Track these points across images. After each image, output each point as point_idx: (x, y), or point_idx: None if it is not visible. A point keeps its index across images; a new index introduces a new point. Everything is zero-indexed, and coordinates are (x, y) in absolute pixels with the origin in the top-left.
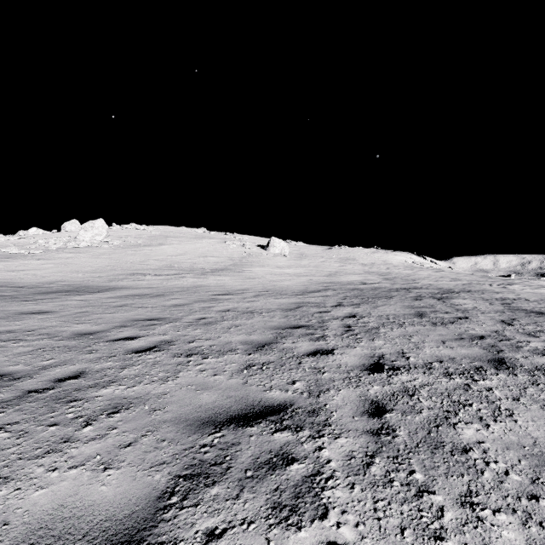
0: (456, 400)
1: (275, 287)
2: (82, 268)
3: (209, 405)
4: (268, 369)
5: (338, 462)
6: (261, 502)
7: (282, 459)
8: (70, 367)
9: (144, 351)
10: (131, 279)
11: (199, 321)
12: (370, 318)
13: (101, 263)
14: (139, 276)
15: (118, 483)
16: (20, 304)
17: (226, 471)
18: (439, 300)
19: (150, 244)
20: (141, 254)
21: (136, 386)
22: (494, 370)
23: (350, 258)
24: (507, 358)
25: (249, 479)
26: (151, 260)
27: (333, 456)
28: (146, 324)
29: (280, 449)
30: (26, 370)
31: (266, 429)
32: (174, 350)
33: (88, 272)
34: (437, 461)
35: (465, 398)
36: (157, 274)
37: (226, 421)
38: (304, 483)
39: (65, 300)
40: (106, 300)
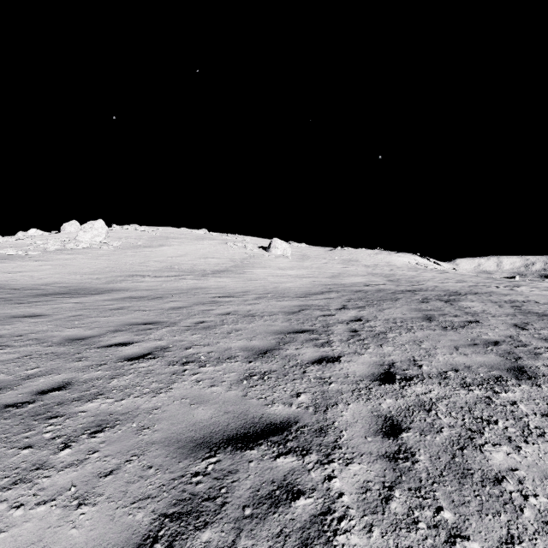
0: (479, 416)
1: (277, 289)
2: (80, 270)
3: (205, 423)
4: (270, 379)
5: (352, 496)
6: None
7: (286, 492)
8: (55, 377)
9: (137, 358)
10: (130, 281)
11: (198, 325)
12: (377, 321)
13: (100, 264)
14: (138, 277)
15: (92, 524)
16: (12, 307)
17: (221, 508)
18: (447, 302)
19: (150, 245)
20: (141, 255)
21: (125, 399)
22: (515, 380)
23: (353, 259)
24: (527, 367)
25: (248, 518)
26: (150, 261)
27: (345, 488)
28: (141, 329)
29: (284, 478)
30: (7, 381)
31: (267, 453)
32: (169, 357)
33: (87, 273)
34: (466, 494)
35: (488, 413)
36: (156, 276)
37: (223, 443)
38: (313, 524)
39: (60, 302)
40: (103, 302)
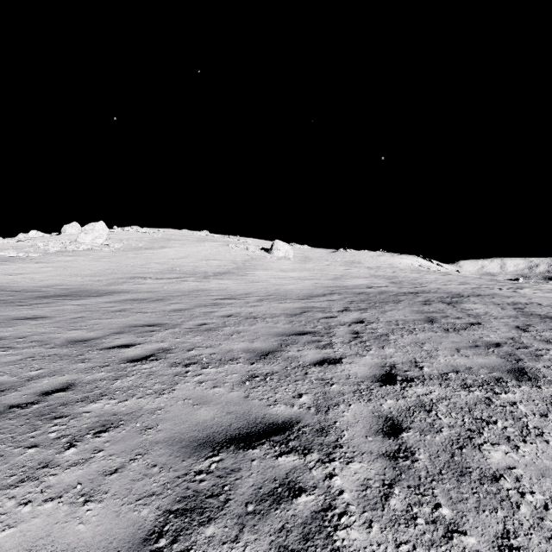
0: (479, 417)
1: (279, 291)
2: (81, 272)
3: (207, 423)
4: (272, 380)
5: (352, 493)
6: (263, 546)
7: (288, 489)
8: (59, 378)
9: (140, 360)
10: (131, 283)
11: (200, 327)
12: (379, 323)
13: (101, 266)
14: (139, 280)
15: (99, 520)
16: (14, 309)
17: (224, 504)
18: (449, 304)
19: (151, 247)
20: (142, 257)
21: (128, 400)
22: (515, 381)
23: (355, 261)
24: (528, 368)
25: (251, 514)
26: (152, 263)
27: (346, 486)
28: (143, 331)
29: (286, 476)
30: (11, 382)
31: (269, 452)
32: (171, 359)
33: (88, 275)
34: (464, 491)
35: (488, 414)
36: (158, 278)
37: (226, 442)
38: (314, 520)
39: (61, 304)
40: (104, 304)
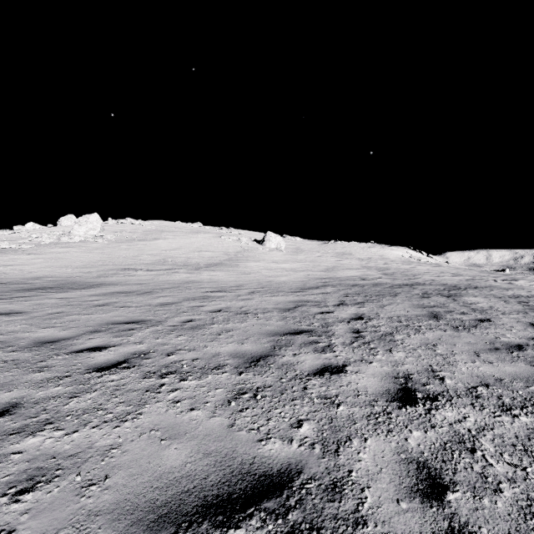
0: None
1: (271, 283)
2: (72, 263)
3: (175, 473)
4: (264, 398)
5: None
6: None
7: None
8: (3, 395)
9: (109, 368)
10: (121, 275)
11: (185, 324)
12: (380, 320)
13: (93, 258)
14: (130, 271)
15: None
16: None
17: None
18: (449, 297)
19: (144, 239)
20: (135, 248)
21: (79, 431)
22: None
23: (346, 253)
24: None
25: None
26: (144, 254)
27: None
28: (122, 329)
29: None
30: None
31: None
32: (146, 366)
33: (78, 267)
34: None
35: None
36: (149, 269)
37: (197, 514)
38: None
39: (43, 298)
40: (89, 298)
